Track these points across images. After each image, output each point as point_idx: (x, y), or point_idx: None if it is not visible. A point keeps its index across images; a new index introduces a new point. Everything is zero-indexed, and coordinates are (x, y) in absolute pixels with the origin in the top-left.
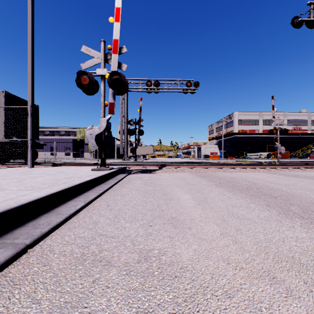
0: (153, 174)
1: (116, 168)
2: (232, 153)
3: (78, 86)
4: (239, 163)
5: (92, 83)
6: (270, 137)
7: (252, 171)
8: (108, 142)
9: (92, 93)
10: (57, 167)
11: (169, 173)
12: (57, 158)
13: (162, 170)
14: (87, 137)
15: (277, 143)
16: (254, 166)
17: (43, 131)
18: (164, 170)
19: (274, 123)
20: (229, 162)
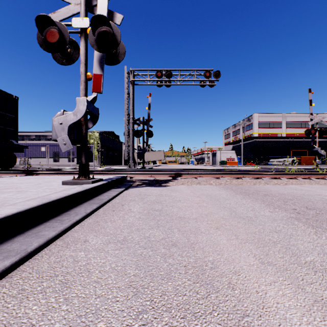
0: (165, 189)
1: (108, 179)
2: (252, 159)
3: (41, 46)
4: (279, 171)
5: (65, 40)
6: (294, 141)
7: (310, 183)
8: (116, 147)
9: (68, 61)
10: (28, 177)
11: (187, 187)
12: (60, 165)
13: (177, 182)
14: (55, 129)
15: (316, 146)
16: (307, 175)
17: (45, 135)
18: (180, 180)
19: (312, 121)
20: (258, 169)
